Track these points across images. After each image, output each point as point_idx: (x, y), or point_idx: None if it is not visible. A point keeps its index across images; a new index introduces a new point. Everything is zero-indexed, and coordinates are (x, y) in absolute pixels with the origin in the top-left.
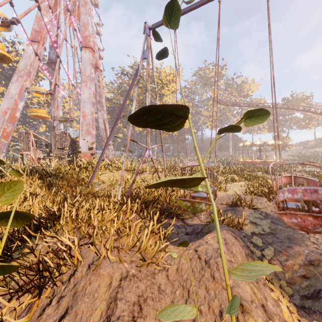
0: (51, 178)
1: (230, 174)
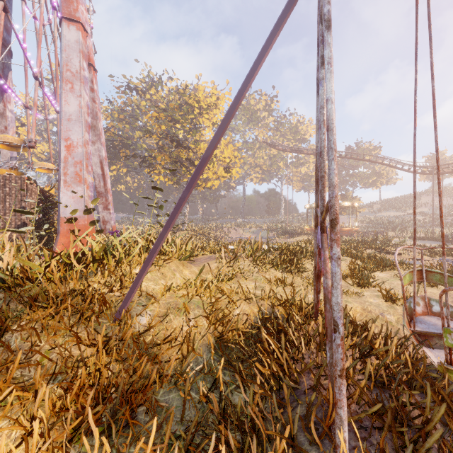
0: (3, 304)
1: (342, 256)
